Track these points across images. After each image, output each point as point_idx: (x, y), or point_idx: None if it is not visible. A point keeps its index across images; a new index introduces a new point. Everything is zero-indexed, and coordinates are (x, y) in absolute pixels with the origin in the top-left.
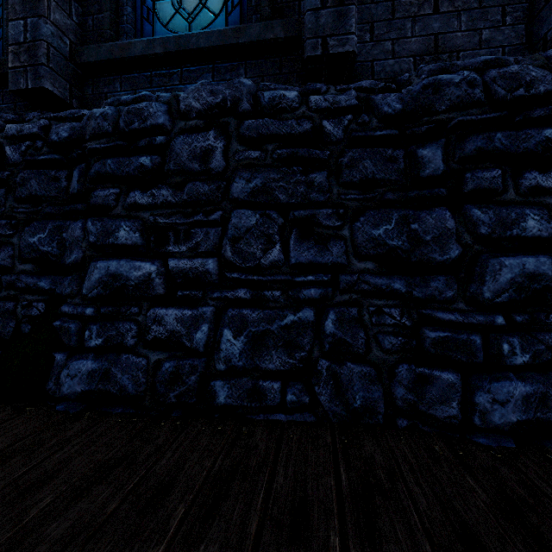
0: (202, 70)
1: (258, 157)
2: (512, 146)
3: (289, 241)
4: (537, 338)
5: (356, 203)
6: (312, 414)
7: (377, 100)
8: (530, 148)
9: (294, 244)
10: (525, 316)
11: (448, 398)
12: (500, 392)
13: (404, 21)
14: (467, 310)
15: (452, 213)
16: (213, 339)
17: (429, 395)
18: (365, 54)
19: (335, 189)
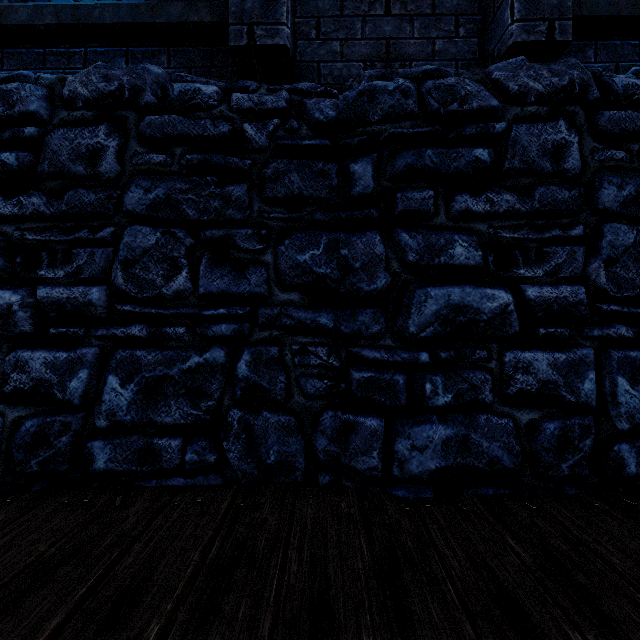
0: (113, 52)
1: (162, 162)
2: (443, 164)
3: (200, 266)
4: (462, 376)
5: (281, 224)
6: (220, 475)
7: (309, 104)
8: (460, 168)
9: (205, 270)
10: (451, 352)
11: (369, 447)
12: (420, 437)
13: (353, 20)
14: (395, 346)
15: (384, 238)
16: (96, 388)
17: (352, 445)
18: (310, 53)
19: (255, 205)
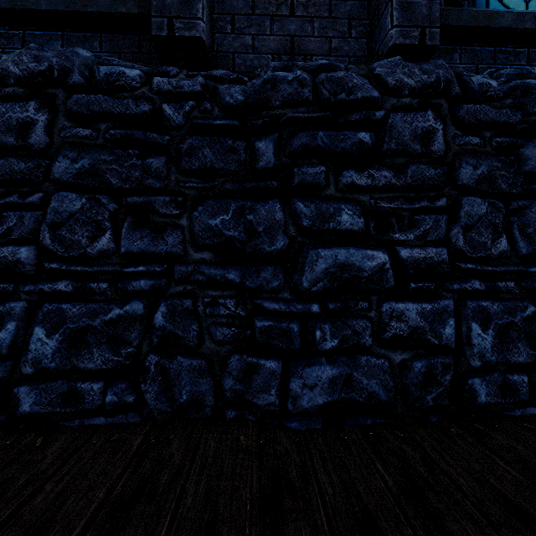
0: (49, 36)
1: (88, 135)
2: (332, 145)
3: (122, 228)
4: (347, 324)
5: (195, 192)
6: (138, 414)
7: (221, 89)
8: (347, 148)
9: (126, 232)
10: (338, 303)
11: (269, 385)
12: (310, 376)
13: (263, 19)
14: (291, 299)
15: (284, 206)
16: (24, 338)
17: (255, 384)
18: (226, 45)
19: (173, 176)
